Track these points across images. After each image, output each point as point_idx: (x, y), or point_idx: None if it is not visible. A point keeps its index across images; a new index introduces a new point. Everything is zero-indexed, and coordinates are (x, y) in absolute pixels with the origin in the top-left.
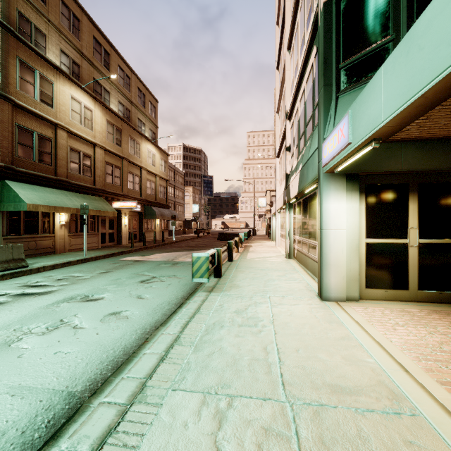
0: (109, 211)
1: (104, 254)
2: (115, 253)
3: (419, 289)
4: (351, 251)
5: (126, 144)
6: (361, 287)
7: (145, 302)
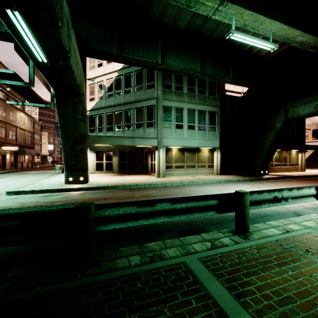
0: (3, 152)
1: (6, 172)
2: (10, 171)
3: (105, 170)
4: (92, 164)
5: (8, 115)
6: (95, 171)
7: (43, 176)
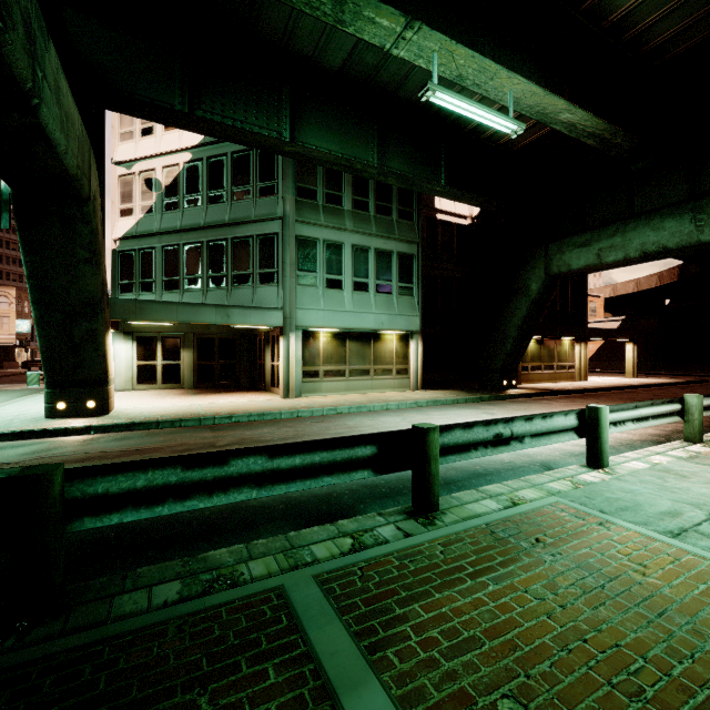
0: None
1: None
2: None
3: (162, 384)
4: (128, 368)
5: None
6: (135, 384)
7: None
